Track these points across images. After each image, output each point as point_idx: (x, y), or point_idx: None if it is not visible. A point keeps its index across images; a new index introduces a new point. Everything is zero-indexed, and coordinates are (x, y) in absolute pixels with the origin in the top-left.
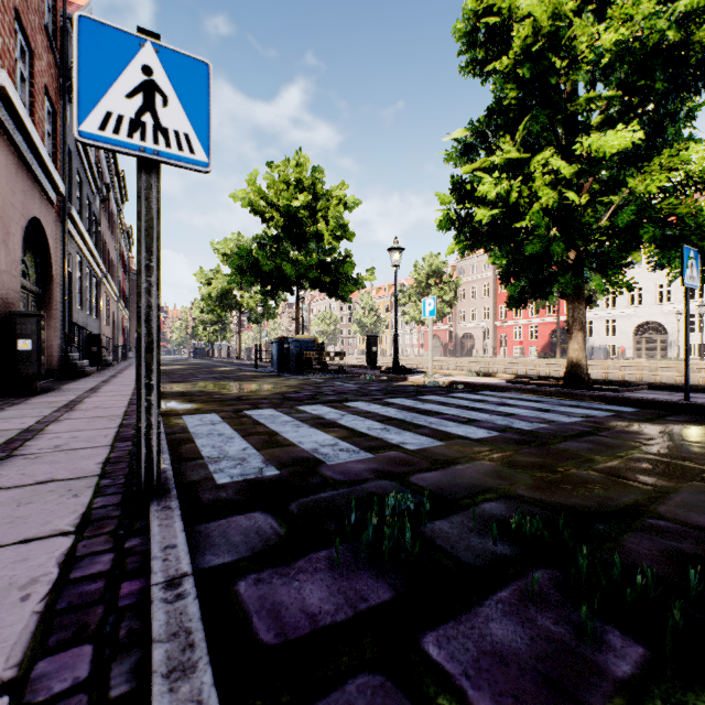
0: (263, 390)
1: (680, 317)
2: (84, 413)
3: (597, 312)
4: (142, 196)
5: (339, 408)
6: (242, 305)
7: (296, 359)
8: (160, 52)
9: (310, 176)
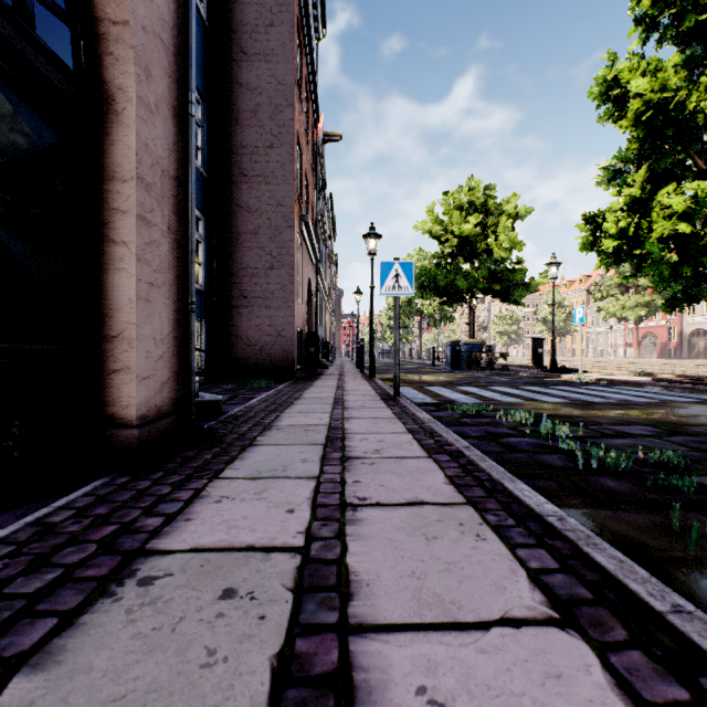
0: (437, 379)
1: None
2: (351, 382)
3: None
4: (395, 307)
5: (482, 388)
6: (422, 312)
7: (466, 359)
8: (399, 264)
9: (481, 195)
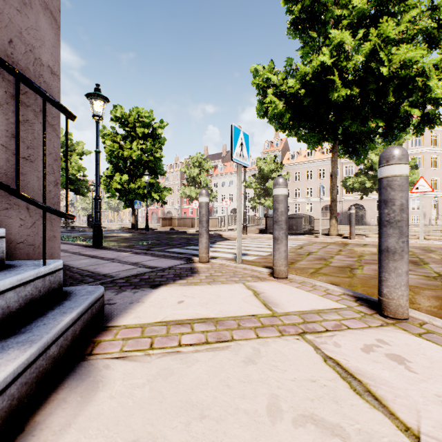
0: None
1: None
2: None
3: (219, 203)
4: None
5: None
6: None
7: None
8: None
9: (63, 136)
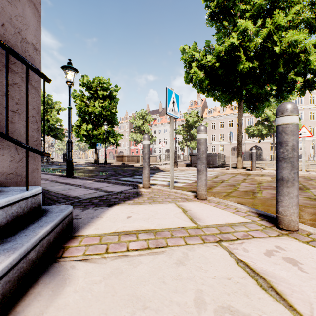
0: None
1: None
2: None
3: (157, 145)
4: None
5: None
6: None
7: None
8: None
9: (46, 97)
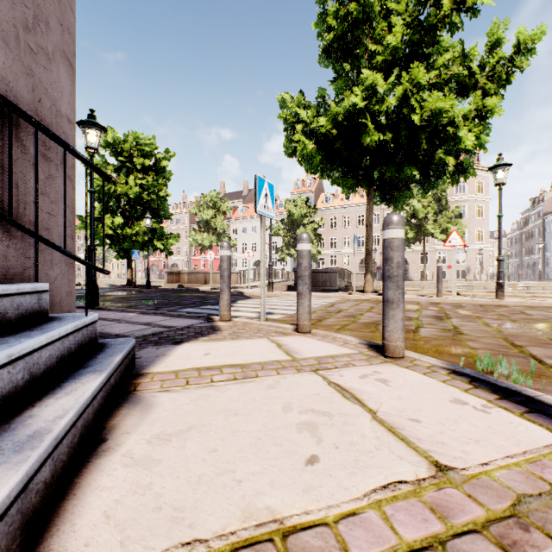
0: None
1: (267, 259)
2: None
3: (239, 254)
4: None
5: None
6: None
7: None
8: None
9: None
